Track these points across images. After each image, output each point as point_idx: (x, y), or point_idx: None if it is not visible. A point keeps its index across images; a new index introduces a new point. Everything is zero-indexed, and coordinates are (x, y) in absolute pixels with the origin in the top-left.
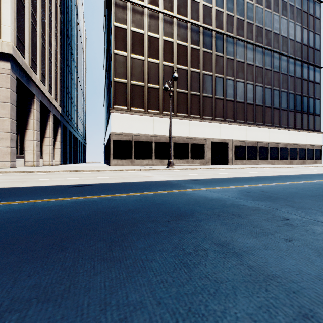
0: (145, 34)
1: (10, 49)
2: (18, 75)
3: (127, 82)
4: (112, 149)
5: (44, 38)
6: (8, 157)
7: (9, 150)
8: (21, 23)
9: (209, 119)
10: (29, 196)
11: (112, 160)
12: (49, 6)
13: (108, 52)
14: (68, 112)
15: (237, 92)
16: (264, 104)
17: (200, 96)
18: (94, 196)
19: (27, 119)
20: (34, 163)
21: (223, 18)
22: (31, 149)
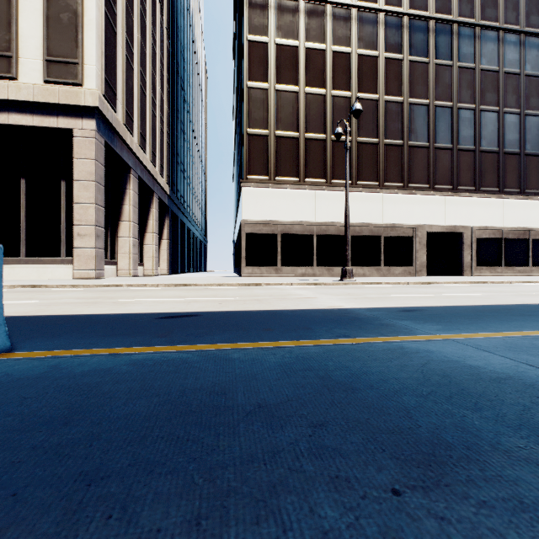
0: (299, 46)
1: (96, 100)
2: (107, 138)
3: (269, 134)
4: (245, 249)
5: (144, 80)
6: (93, 262)
7: (94, 253)
8: (112, 60)
9: (421, 189)
10: (71, 338)
11: (244, 268)
12: (152, 31)
13: (238, 89)
14: (180, 192)
15: (482, 131)
16: None
17: (403, 147)
18: (189, 346)
19: (120, 205)
20: (129, 272)
21: None
22: (126, 250)
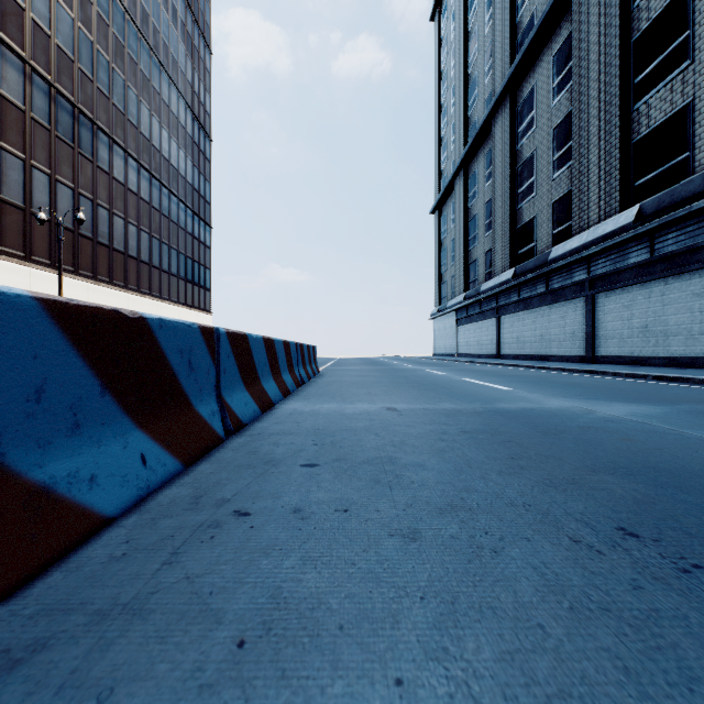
0: None
1: None
2: None
3: None
4: None
5: None
6: None
7: None
8: None
9: (70, 272)
10: None
11: None
12: None
13: None
14: None
15: (115, 232)
16: (152, 263)
17: (51, 223)
18: None
19: None
20: None
21: (93, 94)
22: None
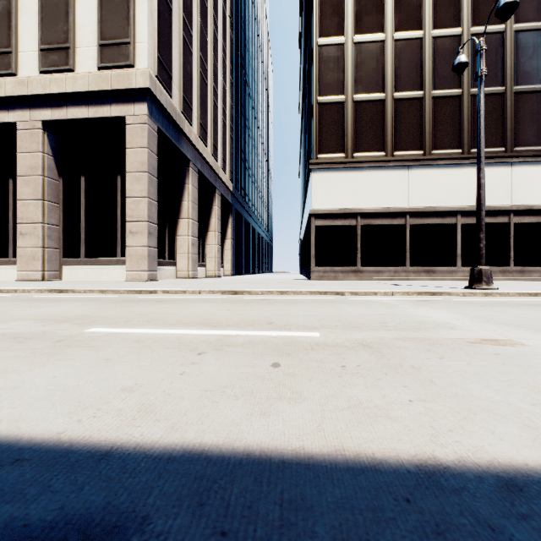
0: None
1: (147, 80)
2: (161, 125)
3: (345, 99)
4: (314, 245)
5: (204, 67)
6: (145, 263)
7: (145, 252)
8: (166, 38)
9: None
10: None
11: (313, 268)
12: (213, 16)
13: (305, 65)
14: (245, 191)
15: None
16: None
17: None
18: None
19: (179, 201)
20: (188, 274)
21: None
22: (185, 250)
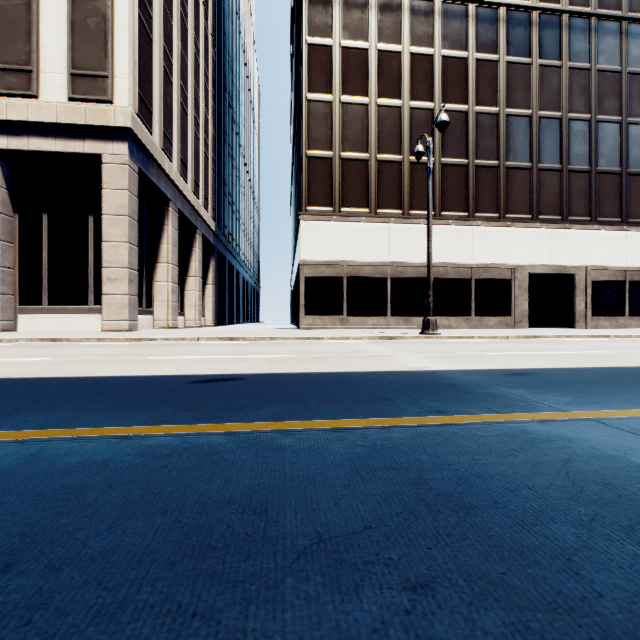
0: (370, 48)
1: (128, 119)
2: (141, 165)
3: (333, 156)
4: (304, 295)
5: (185, 96)
6: (125, 312)
7: (126, 300)
8: (147, 72)
9: (522, 220)
10: (71, 410)
11: (303, 318)
12: (194, 37)
13: (296, 104)
14: (228, 229)
15: (600, 148)
16: None
17: (498, 169)
18: (223, 425)
19: (157, 244)
20: (168, 324)
21: None
22: (164, 297)
